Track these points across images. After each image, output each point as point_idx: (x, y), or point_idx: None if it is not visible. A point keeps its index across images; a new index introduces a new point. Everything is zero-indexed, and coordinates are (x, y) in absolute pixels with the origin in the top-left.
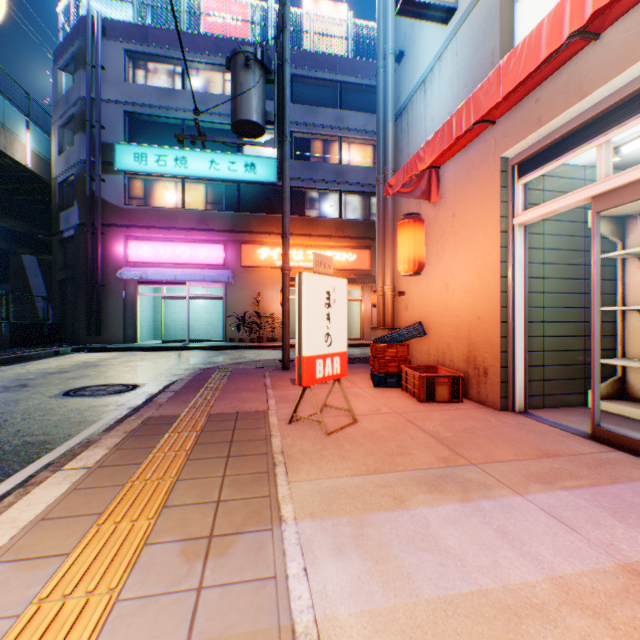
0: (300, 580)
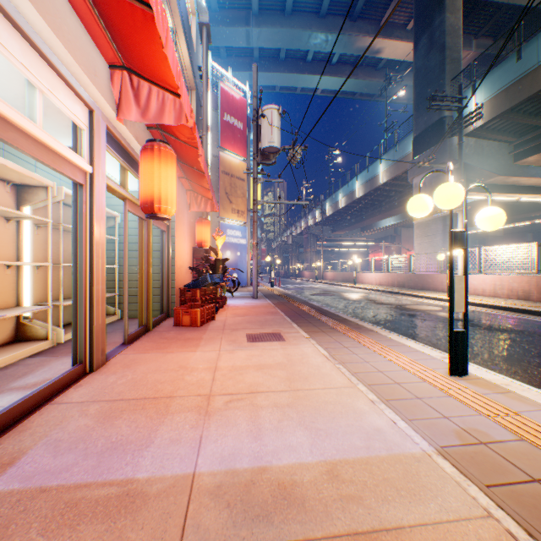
0: (393, 417)
